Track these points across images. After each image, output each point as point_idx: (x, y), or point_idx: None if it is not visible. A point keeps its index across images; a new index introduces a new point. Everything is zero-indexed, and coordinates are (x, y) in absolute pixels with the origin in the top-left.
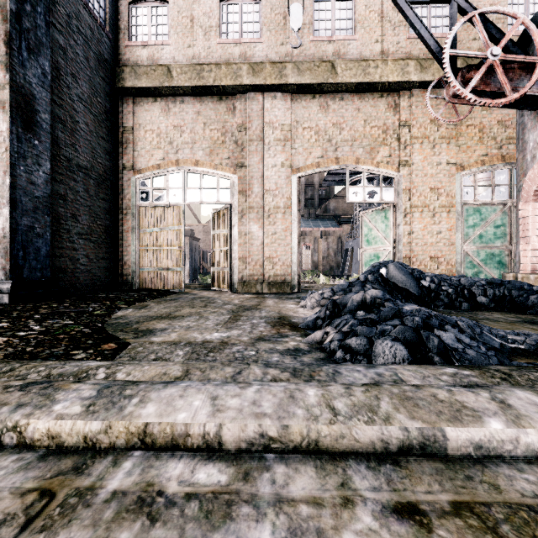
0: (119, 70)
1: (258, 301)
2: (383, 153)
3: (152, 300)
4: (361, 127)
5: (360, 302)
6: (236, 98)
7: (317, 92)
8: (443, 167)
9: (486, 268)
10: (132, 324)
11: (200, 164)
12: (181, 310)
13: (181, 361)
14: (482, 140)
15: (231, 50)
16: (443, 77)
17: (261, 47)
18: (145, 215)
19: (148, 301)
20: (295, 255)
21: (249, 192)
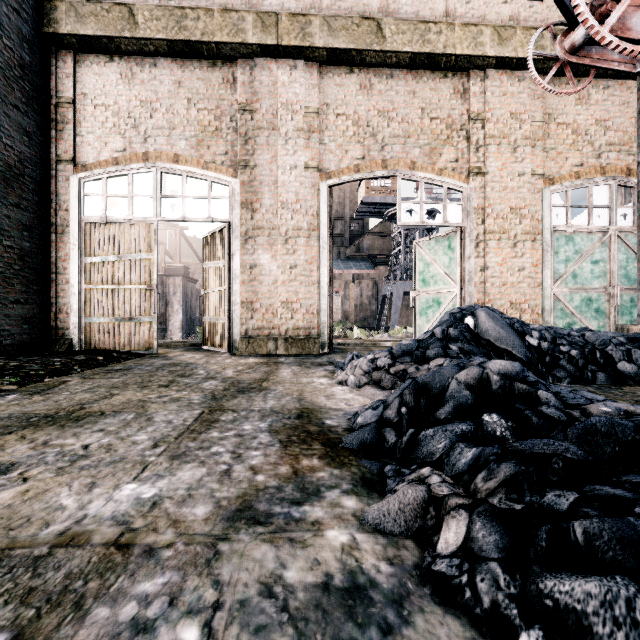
0: (50, 5)
1: (266, 371)
2: (448, 156)
3: (84, 371)
4: (418, 118)
5: (476, 388)
6: (237, 65)
7: (356, 64)
8: (527, 179)
9: (581, 318)
10: None
11: (182, 160)
12: (114, 396)
13: None
14: (577, 145)
15: None
16: (552, 25)
17: None
18: (94, 236)
19: (74, 373)
20: (324, 298)
21: (256, 204)
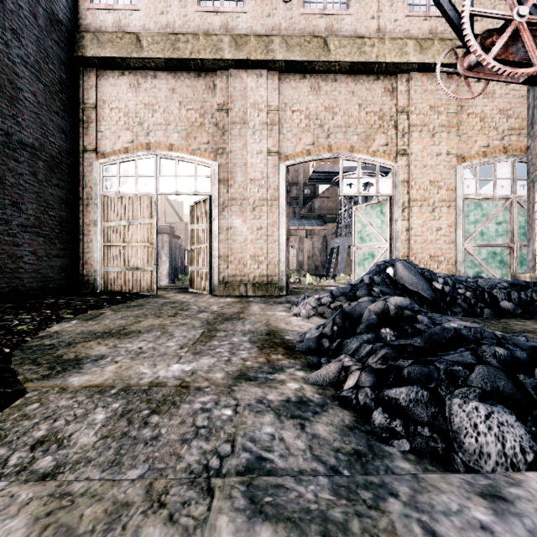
0: (79, 36)
1: (241, 307)
2: (380, 141)
3: (111, 306)
4: (356, 112)
5: (380, 314)
6: (217, 75)
7: (307, 72)
8: (443, 158)
9: (487, 268)
10: (58, 348)
11: (175, 148)
12: (142, 322)
13: (89, 443)
14: (484, 130)
15: (211, 20)
16: (455, 48)
17: (245, 18)
18: (111, 206)
19: (105, 308)
20: (283, 253)
21: (231, 181)
